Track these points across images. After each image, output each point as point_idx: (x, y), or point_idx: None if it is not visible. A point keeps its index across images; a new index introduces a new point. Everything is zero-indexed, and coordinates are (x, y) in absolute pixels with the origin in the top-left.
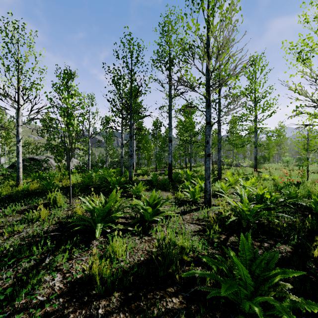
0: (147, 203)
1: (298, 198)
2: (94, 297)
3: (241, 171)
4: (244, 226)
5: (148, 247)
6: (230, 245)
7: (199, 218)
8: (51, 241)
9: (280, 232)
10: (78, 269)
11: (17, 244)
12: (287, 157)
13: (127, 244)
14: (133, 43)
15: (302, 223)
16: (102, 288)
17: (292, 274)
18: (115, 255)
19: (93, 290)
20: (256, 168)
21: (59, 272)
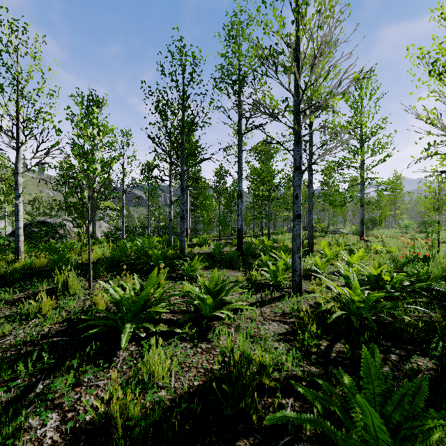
0: (205, 290)
1: (430, 280)
2: None
3: (341, 240)
4: (357, 327)
5: (207, 361)
6: (337, 358)
7: (285, 313)
8: (52, 353)
9: (413, 336)
10: (89, 404)
11: None
12: (406, 220)
13: (173, 356)
14: (186, 52)
15: (443, 320)
16: (126, 441)
17: None
18: (152, 376)
19: (110, 445)
20: (362, 236)
21: (56, 410)
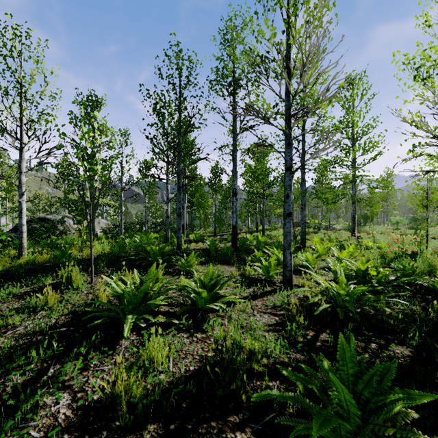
0: (201, 284)
1: (416, 275)
2: (117, 432)
3: (333, 236)
4: (341, 318)
5: (202, 349)
6: (322, 347)
7: (276, 305)
8: (60, 341)
9: (394, 327)
10: (96, 385)
11: (8, 346)
12: (397, 216)
13: (171, 345)
14: (182, 57)
15: (424, 313)
16: (130, 417)
17: (420, 398)
18: (152, 362)
19: (117, 420)
20: (354, 232)
21: (67, 390)
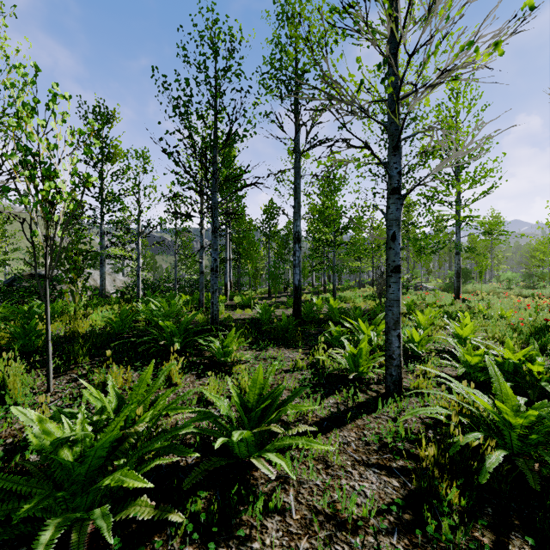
0: (240, 409)
1: None
2: None
3: (428, 299)
4: (548, 501)
5: None
6: None
7: (384, 443)
8: None
9: None
10: None
11: None
12: (508, 272)
13: None
14: (218, 27)
15: None
16: None
17: None
18: None
19: None
20: (458, 294)
21: None
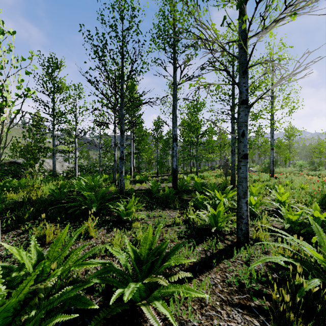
0: (133, 262)
1: None
2: None
3: (254, 177)
4: None
5: None
6: None
7: (242, 284)
8: None
9: None
10: None
11: None
12: (300, 161)
13: None
14: None
15: None
16: None
17: None
18: None
19: None
20: (272, 174)
21: None
